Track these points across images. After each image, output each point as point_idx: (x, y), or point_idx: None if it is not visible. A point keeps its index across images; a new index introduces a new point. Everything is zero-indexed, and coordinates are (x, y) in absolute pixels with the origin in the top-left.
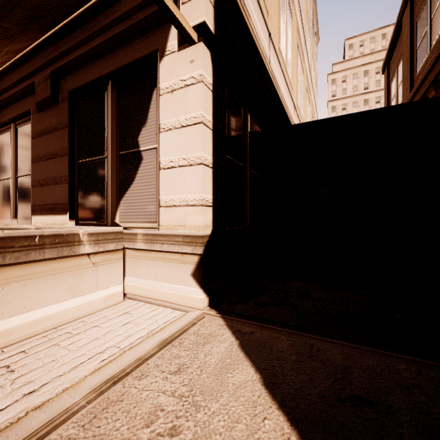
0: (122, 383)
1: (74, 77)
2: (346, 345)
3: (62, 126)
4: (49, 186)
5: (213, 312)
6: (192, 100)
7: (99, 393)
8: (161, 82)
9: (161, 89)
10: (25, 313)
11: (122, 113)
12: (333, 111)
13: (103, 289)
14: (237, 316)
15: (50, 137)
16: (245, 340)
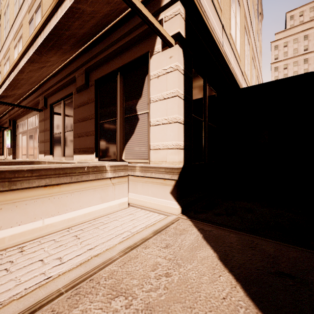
0: (136, 249)
1: (98, 71)
2: (277, 243)
3: (91, 101)
4: (83, 137)
5: (184, 217)
6: (170, 82)
7: (124, 253)
8: (151, 71)
9: (151, 76)
10: (80, 209)
11: (126, 91)
12: (275, 71)
13: (117, 199)
14: (200, 220)
15: (84, 108)
16: (206, 234)
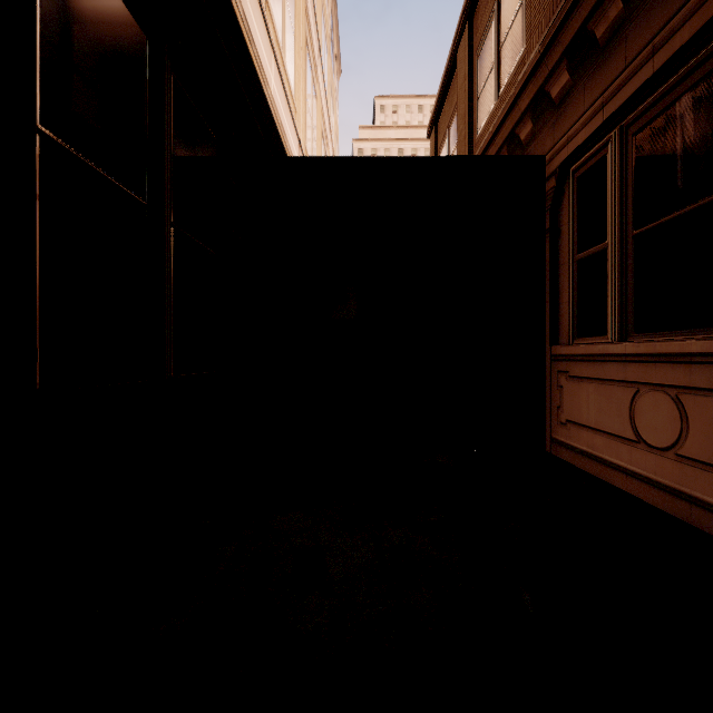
0: None
1: None
2: None
3: None
4: None
5: None
6: None
7: None
8: None
9: None
10: None
11: None
12: None
13: None
14: None
15: None
16: None
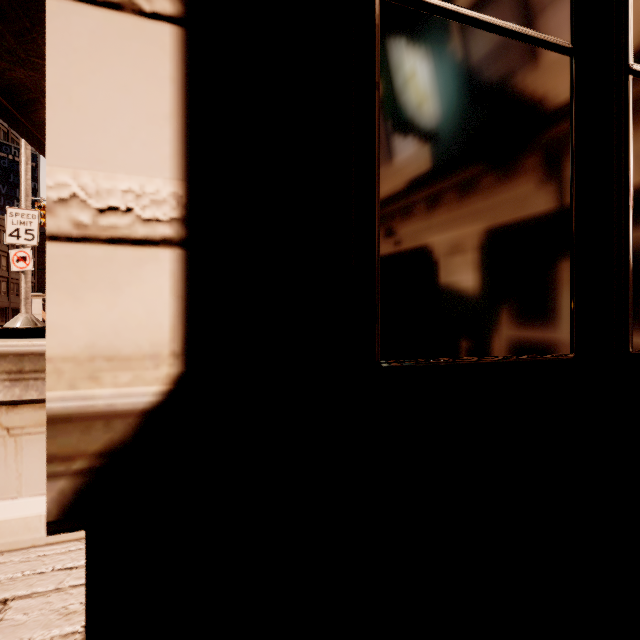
0: None
1: None
2: None
3: None
4: None
5: None
6: None
7: None
8: None
9: None
10: None
11: None
12: None
13: (39, 494)
14: None
15: None
16: None
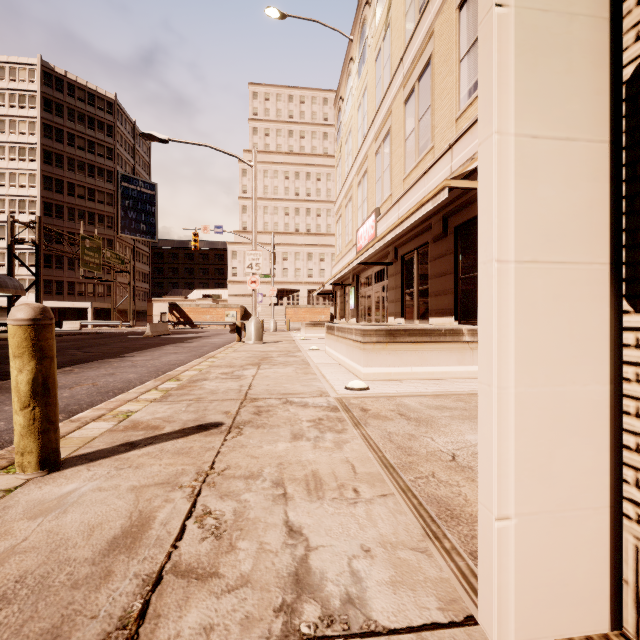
0: None
1: (458, 216)
2: None
3: (450, 253)
4: (441, 296)
5: None
6: None
7: (471, 394)
8: None
9: None
10: (438, 367)
11: None
12: None
13: (476, 365)
14: None
15: (441, 261)
16: None
